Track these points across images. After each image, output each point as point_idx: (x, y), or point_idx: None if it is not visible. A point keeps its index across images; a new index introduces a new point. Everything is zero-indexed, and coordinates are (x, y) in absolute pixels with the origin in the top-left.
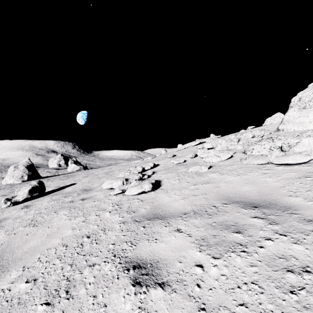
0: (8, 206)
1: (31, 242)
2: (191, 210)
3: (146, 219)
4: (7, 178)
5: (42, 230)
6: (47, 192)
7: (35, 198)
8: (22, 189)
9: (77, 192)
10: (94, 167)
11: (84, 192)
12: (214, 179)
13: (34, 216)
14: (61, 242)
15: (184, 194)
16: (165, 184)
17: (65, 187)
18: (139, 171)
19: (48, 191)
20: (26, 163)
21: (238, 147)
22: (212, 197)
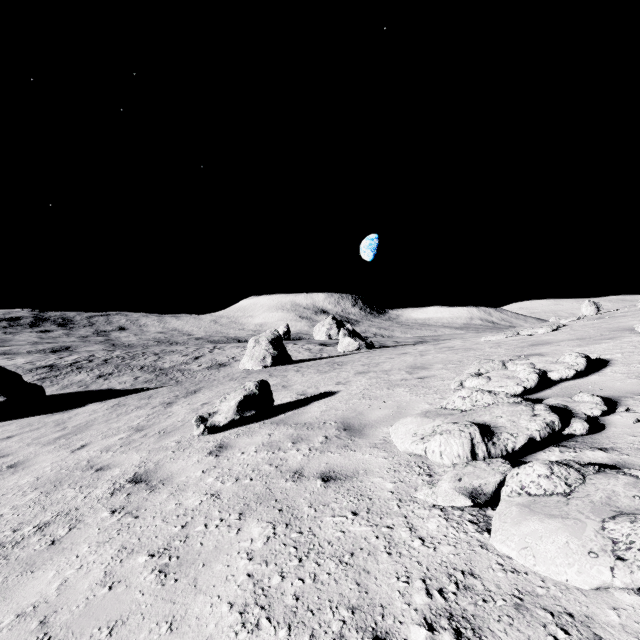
0: (201, 433)
1: None
2: None
3: None
4: (245, 359)
5: (147, 636)
6: (276, 408)
7: (250, 420)
8: (228, 398)
9: (324, 432)
10: (388, 343)
11: (341, 440)
12: None
13: (198, 507)
14: None
15: None
16: None
17: (313, 400)
18: (524, 385)
19: (280, 404)
20: (270, 335)
21: None
22: None
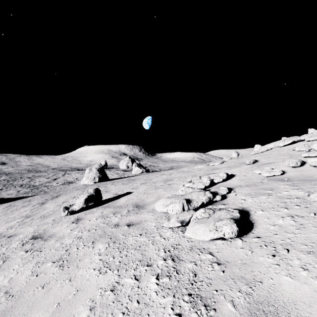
0: (66, 214)
1: (32, 315)
2: None
3: None
4: (84, 179)
5: (60, 284)
6: (103, 201)
7: (91, 207)
8: (80, 197)
9: (127, 208)
10: (156, 169)
11: (135, 211)
12: None
13: (72, 243)
14: None
15: None
16: (262, 223)
17: (121, 196)
18: (205, 185)
19: (105, 199)
20: (97, 166)
21: None
22: None
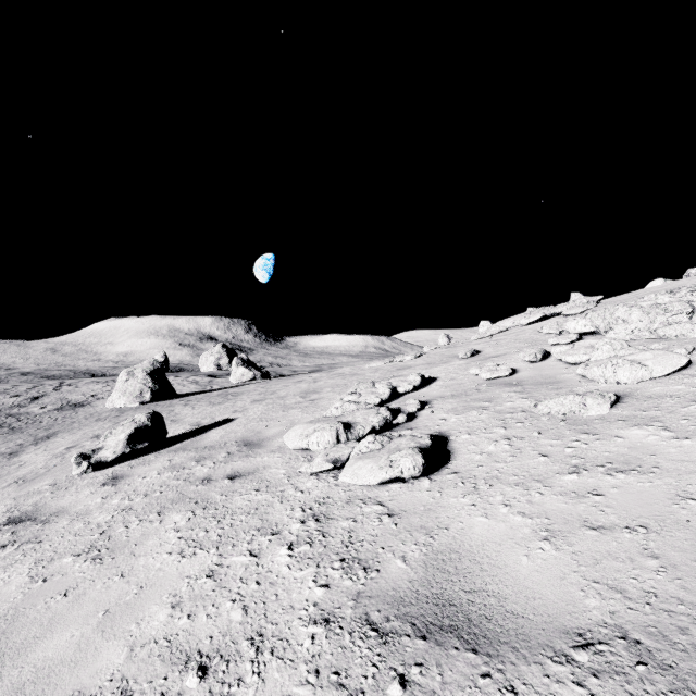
0: (83, 471)
1: (57, 635)
2: (612, 625)
3: (410, 626)
4: (115, 395)
5: (104, 585)
6: (170, 440)
7: (142, 453)
8: (115, 432)
9: (226, 450)
10: (285, 372)
11: (243, 452)
12: (656, 453)
13: (112, 519)
14: (122, 672)
15: (546, 511)
16: (464, 453)
17: (210, 428)
18: (381, 397)
19: (173, 435)
20: (148, 366)
21: (695, 332)
22: (692, 559)
